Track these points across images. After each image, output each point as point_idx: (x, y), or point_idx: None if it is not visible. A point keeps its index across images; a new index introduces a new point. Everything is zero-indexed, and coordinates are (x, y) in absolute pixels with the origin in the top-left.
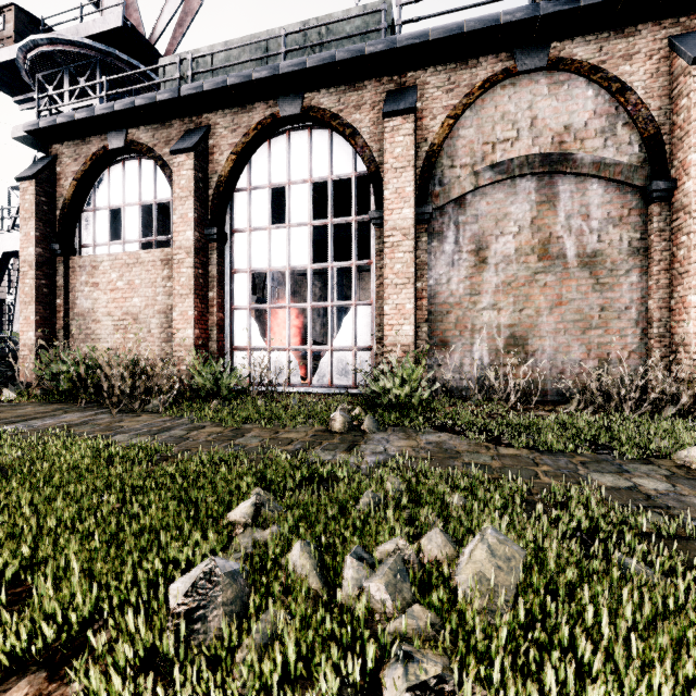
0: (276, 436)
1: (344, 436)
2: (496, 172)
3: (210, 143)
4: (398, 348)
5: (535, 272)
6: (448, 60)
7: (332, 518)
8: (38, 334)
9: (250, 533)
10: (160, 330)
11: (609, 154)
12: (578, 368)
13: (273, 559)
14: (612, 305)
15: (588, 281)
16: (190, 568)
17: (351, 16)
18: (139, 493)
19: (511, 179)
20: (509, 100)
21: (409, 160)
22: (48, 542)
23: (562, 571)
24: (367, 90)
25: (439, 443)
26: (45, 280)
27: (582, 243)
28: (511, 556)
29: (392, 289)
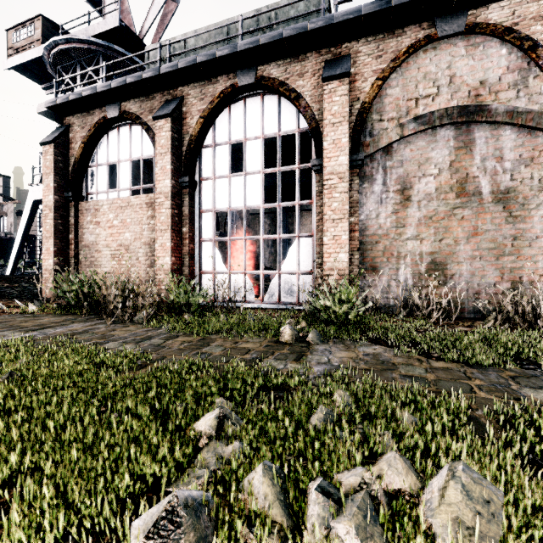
0: (236, 346)
1: (292, 347)
2: (419, 123)
3: (183, 110)
4: (335, 272)
5: (453, 207)
6: (377, 31)
7: (290, 434)
8: (56, 261)
9: (214, 448)
10: (145, 257)
11: (521, 104)
12: (492, 289)
13: (236, 482)
14: (524, 234)
15: (502, 214)
16: (159, 481)
17: (296, 1)
18: (119, 400)
19: (432, 129)
20: (430, 62)
21: (344, 116)
22: (33, 450)
23: (536, 509)
24: (308, 61)
25: (376, 355)
26: (61, 220)
27: (496, 181)
28: (489, 498)
29: (329, 223)
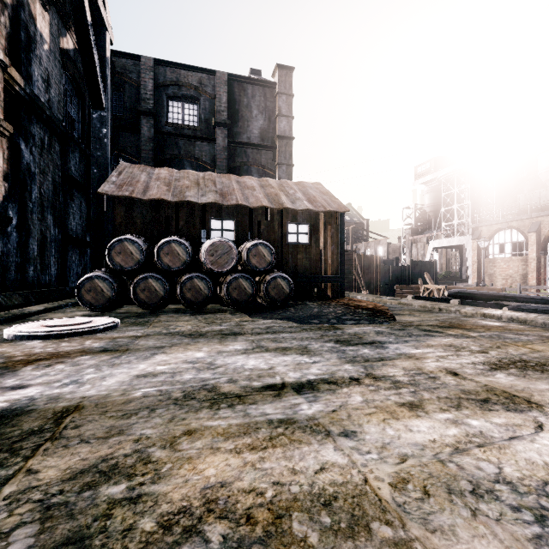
0: None
1: None
2: None
3: (541, 226)
4: None
5: None
6: None
7: None
8: (477, 280)
9: None
10: (520, 280)
11: None
12: None
13: None
14: None
15: None
16: None
17: None
18: None
19: None
20: None
21: None
22: None
23: None
24: None
25: None
26: (478, 265)
27: None
28: None
29: None
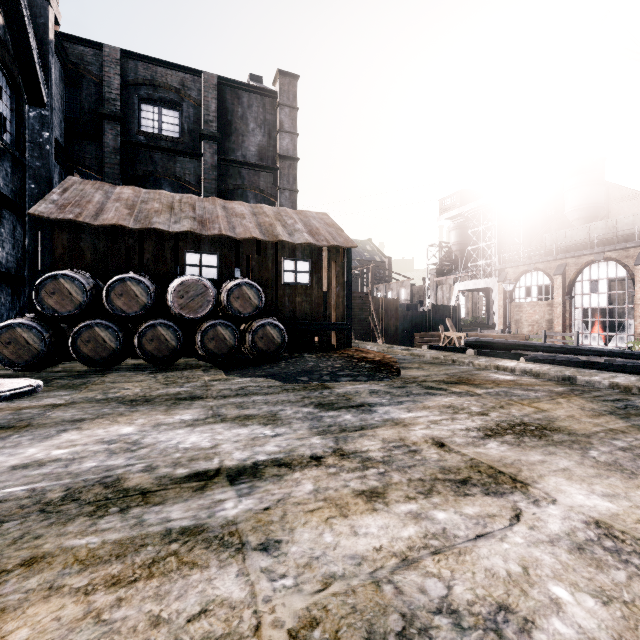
0: None
1: None
2: None
3: (566, 268)
4: (639, 335)
5: None
6: None
7: None
8: (503, 327)
9: None
10: (546, 326)
11: None
12: None
13: None
14: None
15: None
16: None
17: (623, 230)
18: None
19: None
20: None
21: None
22: None
23: None
24: (630, 252)
25: None
26: (505, 310)
27: None
28: None
29: (637, 318)
